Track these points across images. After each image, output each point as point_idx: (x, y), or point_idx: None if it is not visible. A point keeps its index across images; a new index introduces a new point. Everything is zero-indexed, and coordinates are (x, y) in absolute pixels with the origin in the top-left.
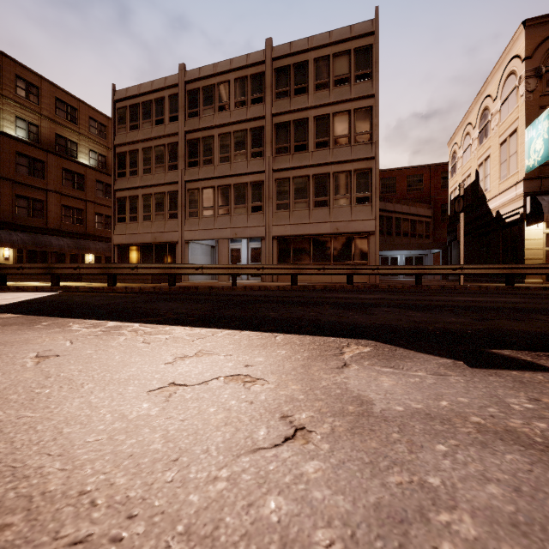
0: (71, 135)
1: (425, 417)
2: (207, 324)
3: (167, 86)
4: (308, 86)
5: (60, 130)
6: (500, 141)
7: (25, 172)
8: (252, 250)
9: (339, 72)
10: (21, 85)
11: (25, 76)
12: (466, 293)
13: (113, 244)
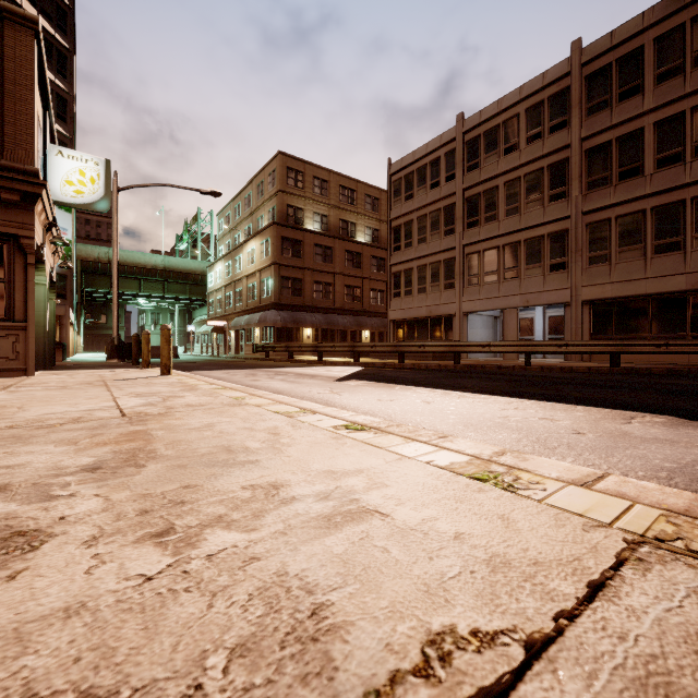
0: (351, 216)
1: (663, 440)
2: (513, 396)
3: (443, 144)
4: (643, 82)
5: (343, 215)
6: None
7: (320, 260)
8: (550, 319)
9: None
10: (316, 184)
11: (319, 175)
12: None
13: (389, 320)
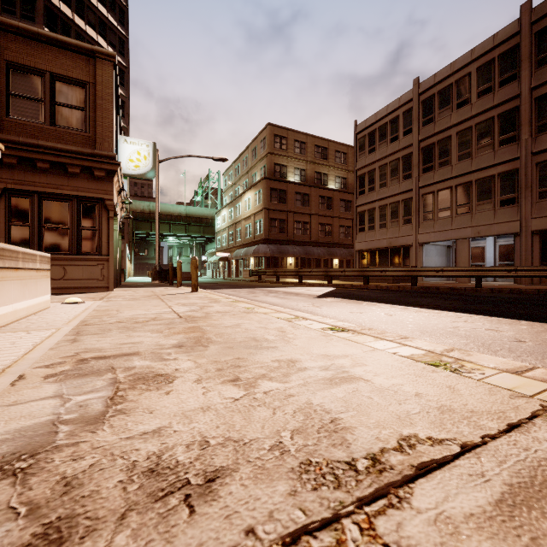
0: (324, 169)
1: None
2: (463, 312)
3: (401, 104)
4: None
5: (317, 168)
6: None
7: (299, 205)
8: (501, 247)
9: None
10: (296, 145)
11: (298, 138)
12: None
13: (355, 250)
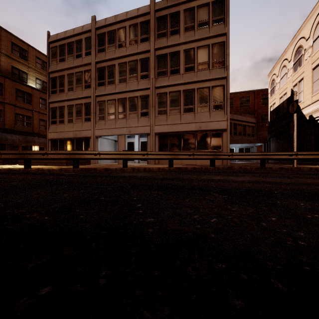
0: (23, 67)
1: None
2: None
3: (84, 31)
4: (179, 28)
5: (15, 64)
6: (313, 66)
7: None
8: (142, 143)
9: (201, 18)
10: None
11: None
12: (315, 175)
13: (48, 138)
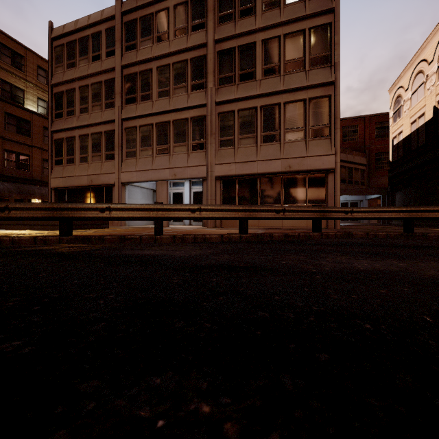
0: (17, 81)
1: None
2: None
3: (103, 18)
4: (255, 6)
5: (4, 75)
6: None
7: None
8: (195, 193)
9: None
10: None
11: None
12: None
13: (50, 187)
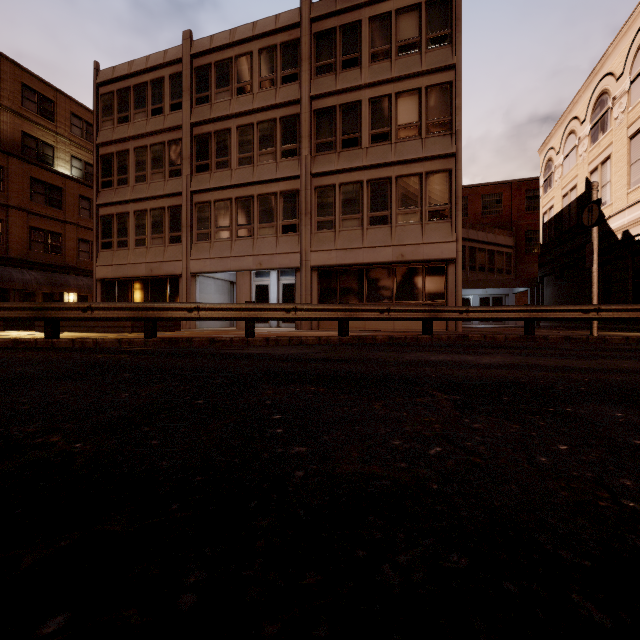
0: (45, 135)
1: None
2: None
3: (167, 61)
4: (361, 56)
5: (29, 128)
6: (630, 132)
7: None
8: (284, 286)
9: (404, 35)
10: None
11: None
12: (638, 351)
13: (95, 278)
